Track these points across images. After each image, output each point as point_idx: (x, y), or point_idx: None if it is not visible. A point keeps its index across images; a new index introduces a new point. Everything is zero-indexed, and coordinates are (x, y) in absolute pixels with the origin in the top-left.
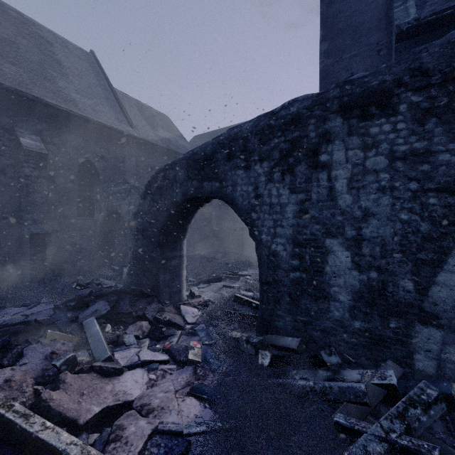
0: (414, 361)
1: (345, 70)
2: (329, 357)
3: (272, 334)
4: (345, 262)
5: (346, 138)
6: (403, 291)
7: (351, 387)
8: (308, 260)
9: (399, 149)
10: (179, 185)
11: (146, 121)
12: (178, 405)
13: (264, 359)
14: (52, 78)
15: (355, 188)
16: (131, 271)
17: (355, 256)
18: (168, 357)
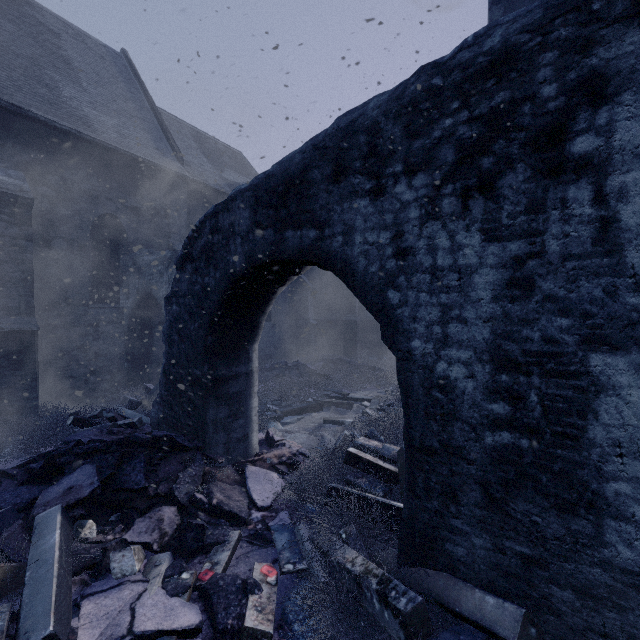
0: None
1: None
2: None
3: (438, 570)
4: None
5: None
6: None
7: None
8: (537, 405)
9: None
10: (240, 241)
11: (206, 157)
12: None
13: None
14: (53, 83)
15: None
16: (162, 399)
17: None
18: (199, 616)
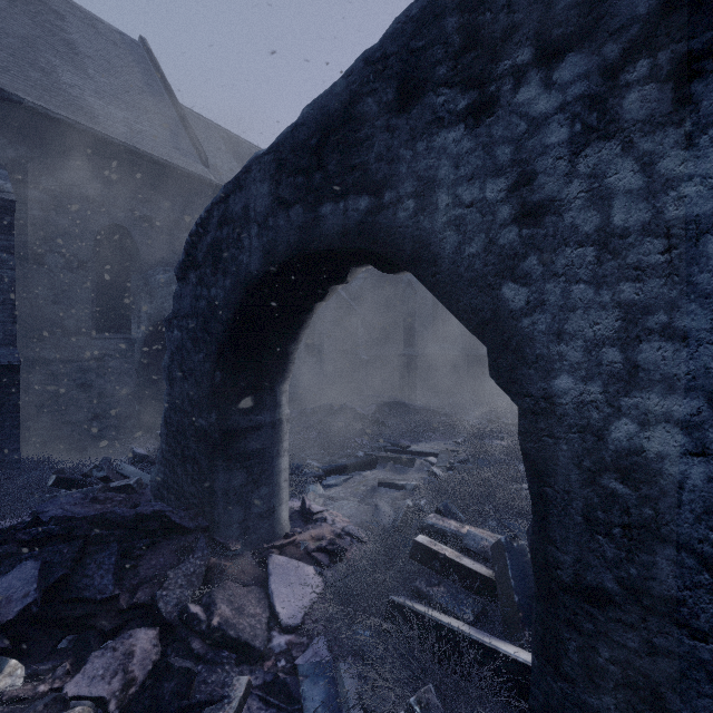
0: None
1: None
2: None
3: None
4: None
5: None
6: None
7: None
8: None
9: None
10: (256, 230)
11: (237, 161)
12: None
13: None
14: (50, 67)
15: None
16: (162, 456)
17: None
18: None
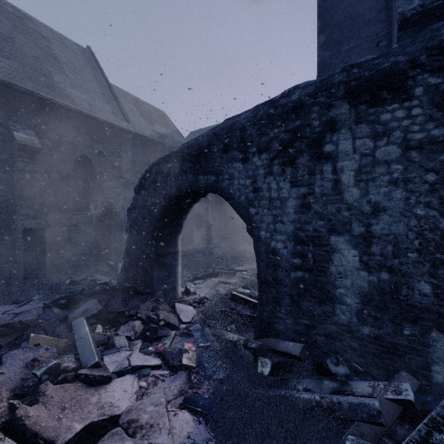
0: (432, 373)
1: (343, 62)
2: (336, 367)
3: (272, 337)
4: (353, 262)
5: (354, 127)
6: (419, 295)
7: (363, 404)
8: (311, 259)
9: (414, 137)
10: (173, 179)
11: (142, 116)
12: (170, 421)
13: (264, 367)
14: (48, 73)
15: (363, 181)
16: (125, 268)
17: (364, 255)
18: (160, 361)
